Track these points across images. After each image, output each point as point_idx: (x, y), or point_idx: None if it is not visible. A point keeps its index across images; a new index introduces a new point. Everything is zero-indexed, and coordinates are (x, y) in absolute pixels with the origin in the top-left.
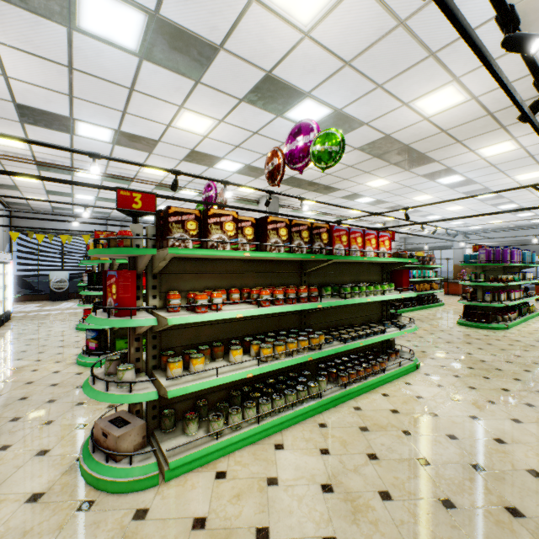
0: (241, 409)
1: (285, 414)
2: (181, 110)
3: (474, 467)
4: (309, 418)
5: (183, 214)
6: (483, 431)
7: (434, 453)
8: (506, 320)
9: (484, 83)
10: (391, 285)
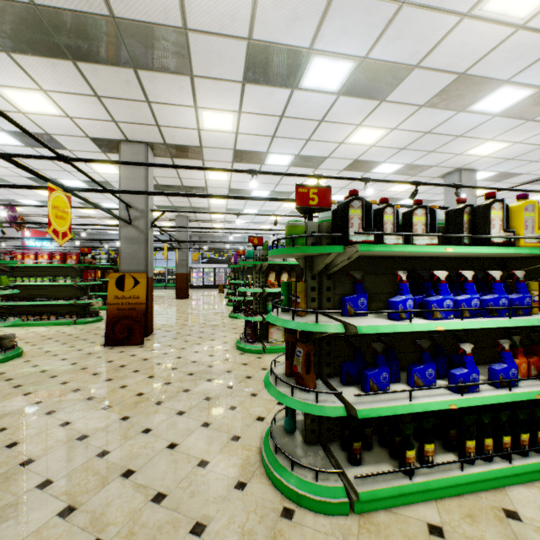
0: None
1: None
2: (33, 191)
3: None
4: None
5: None
6: None
7: None
8: None
9: None
10: (67, 278)
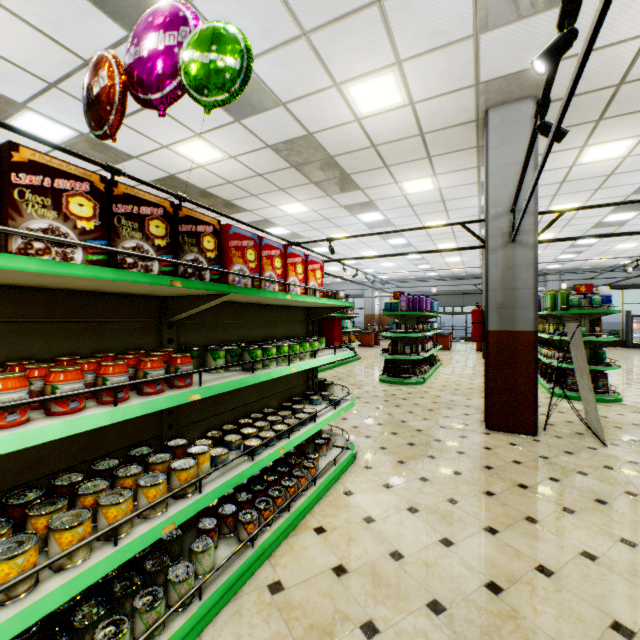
0: None
1: None
2: None
3: None
4: None
5: None
6: (468, 572)
7: None
8: (423, 373)
9: (425, 84)
10: (321, 340)
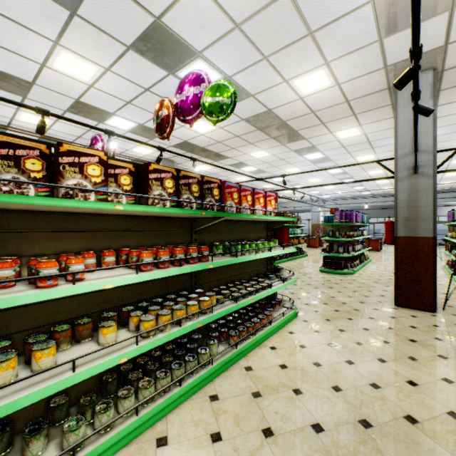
0: (113, 403)
1: (172, 394)
2: (57, 48)
3: (363, 424)
4: (199, 391)
5: (17, 147)
6: (360, 377)
7: (326, 413)
8: (353, 266)
9: (347, 72)
10: (275, 241)
